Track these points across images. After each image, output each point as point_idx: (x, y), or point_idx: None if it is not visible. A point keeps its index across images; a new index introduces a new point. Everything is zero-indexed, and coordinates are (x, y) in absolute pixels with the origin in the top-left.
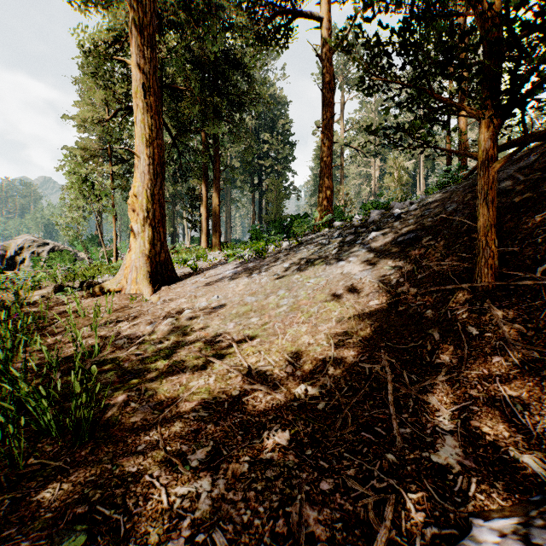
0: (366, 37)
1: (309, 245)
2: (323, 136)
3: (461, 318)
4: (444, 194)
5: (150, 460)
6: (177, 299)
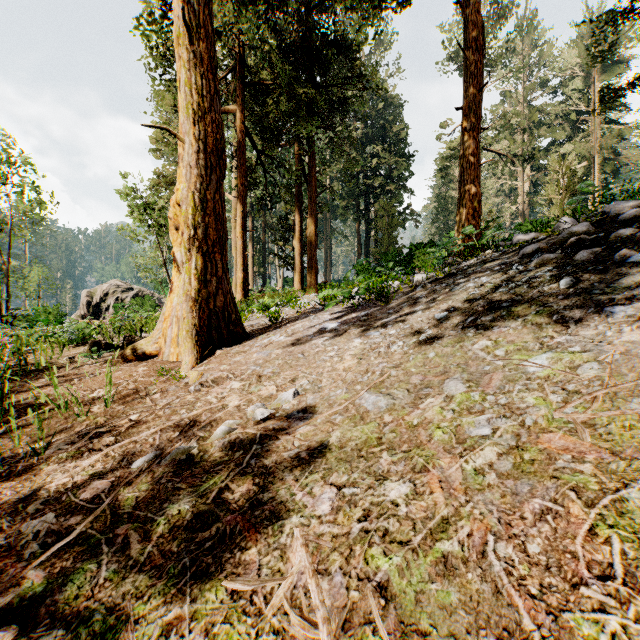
0: None
1: (473, 276)
2: (466, 119)
3: None
4: None
5: None
6: (227, 379)
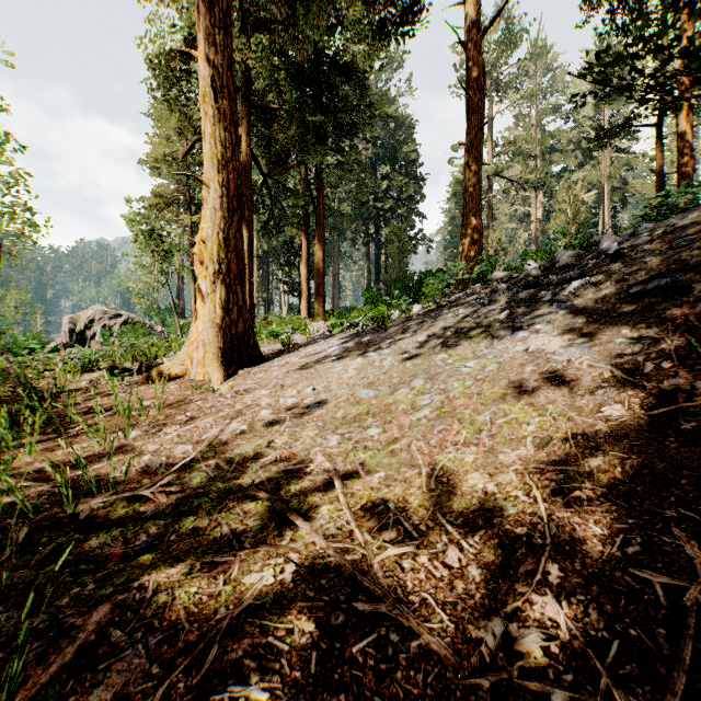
0: None
1: (455, 307)
2: (468, 155)
3: None
4: None
5: None
6: (255, 389)
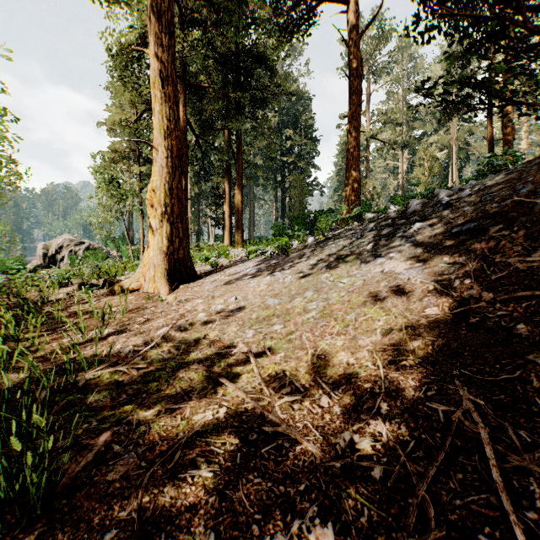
0: None
1: (337, 240)
2: (350, 125)
3: None
4: (507, 175)
5: None
6: (193, 299)
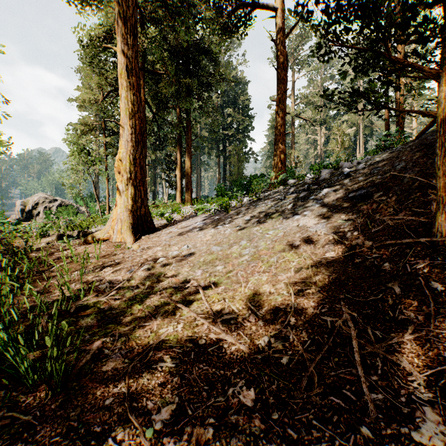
0: (326, 3)
1: (266, 200)
2: (278, 108)
3: (421, 273)
4: (390, 153)
5: (116, 417)
6: (153, 247)
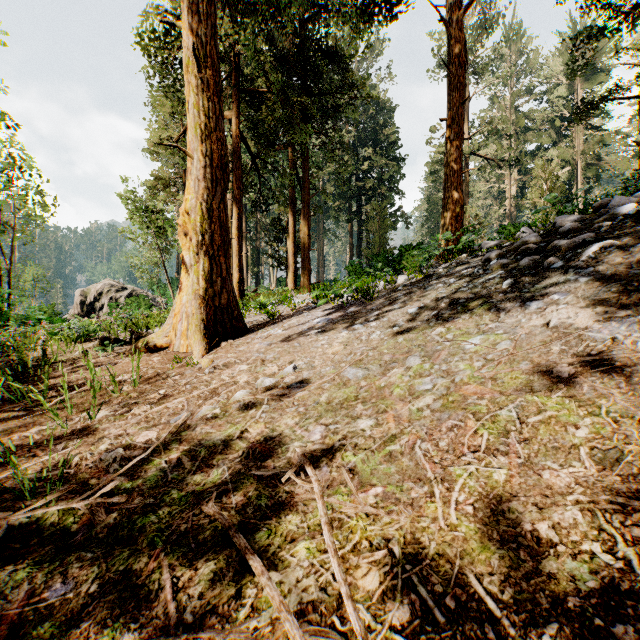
0: None
1: (444, 277)
2: (450, 130)
3: None
4: None
5: None
6: (235, 364)
